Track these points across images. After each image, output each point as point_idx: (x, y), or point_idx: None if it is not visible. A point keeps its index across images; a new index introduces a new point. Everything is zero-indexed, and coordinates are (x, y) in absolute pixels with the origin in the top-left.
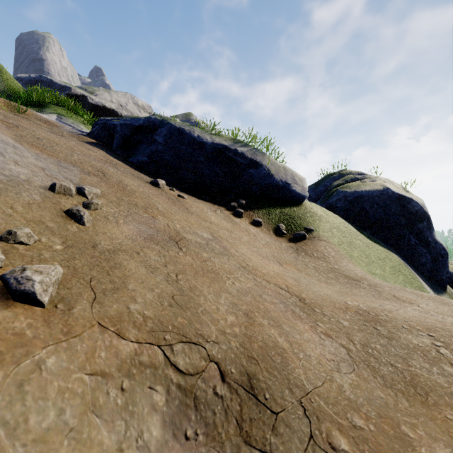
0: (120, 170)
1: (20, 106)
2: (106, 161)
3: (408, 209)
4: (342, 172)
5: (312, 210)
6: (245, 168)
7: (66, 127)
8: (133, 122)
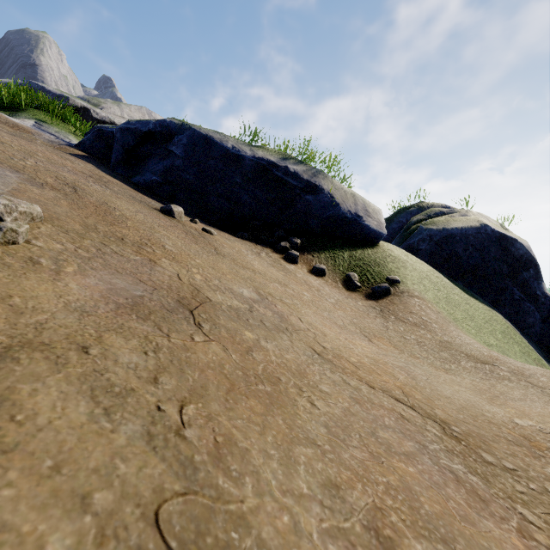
0: (112, 189)
1: None
2: (91, 176)
3: (510, 252)
4: (421, 204)
5: (393, 253)
6: (299, 194)
7: (44, 135)
8: (139, 125)
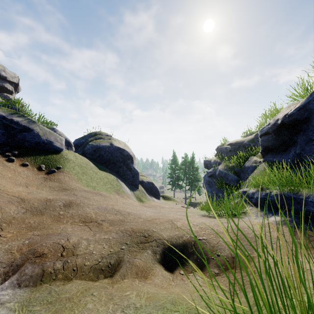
0: None
1: None
2: None
3: (123, 154)
4: (96, 132)
5: (66, 156)
6: (19, 131)
7: None
8: None
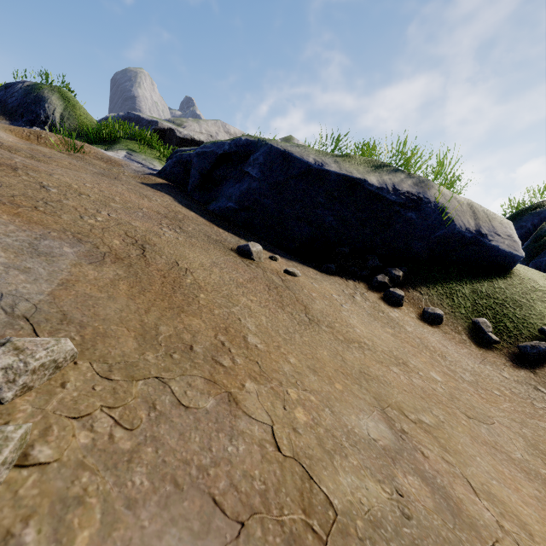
0: (186, 230)
1: (80, 143)
2: (166, 216)
3: None
4: None
5: (537, 285)
6: (398, 211)
7: (132, 166)
8: (214, 148)
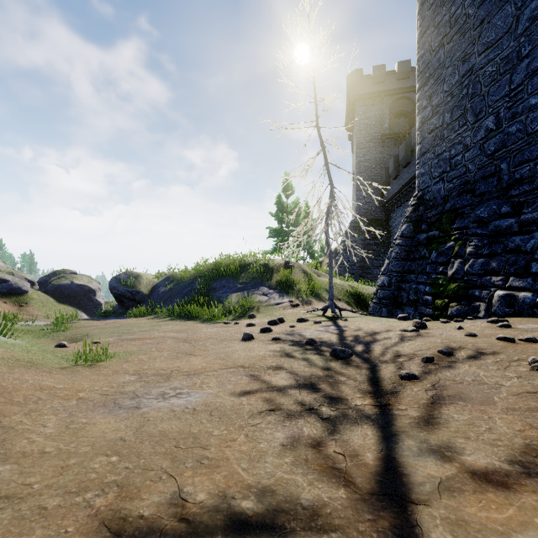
0: None
1: None
2: None
3: (84, 289)
4: (60, 271)
5: (31, 296)
6: (0, 283)
7: None
8: None
